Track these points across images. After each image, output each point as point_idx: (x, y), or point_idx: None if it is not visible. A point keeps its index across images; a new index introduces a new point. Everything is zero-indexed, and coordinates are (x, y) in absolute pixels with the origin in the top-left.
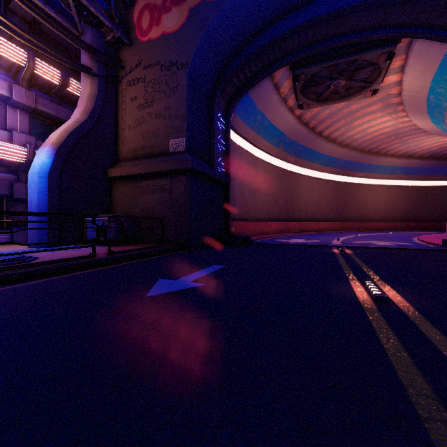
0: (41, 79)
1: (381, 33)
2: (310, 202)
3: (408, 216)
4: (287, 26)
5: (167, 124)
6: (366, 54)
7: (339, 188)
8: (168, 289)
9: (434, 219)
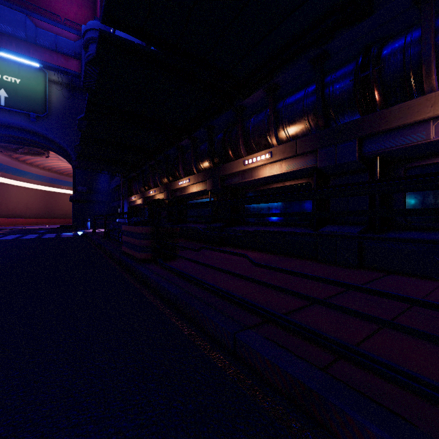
0: None
1: (37, 145)
2: (19, 204)
3: None
4: None
5: None
6: (33, 148)
7: (47, 195)
8: None
9: None
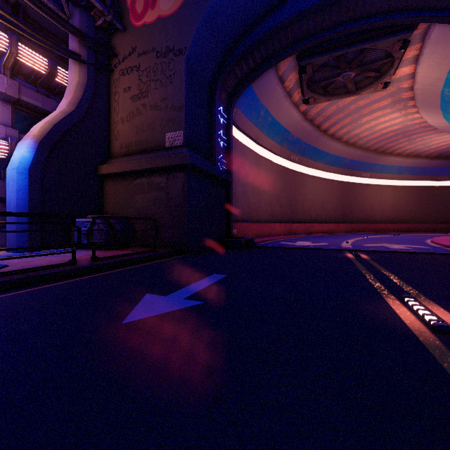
0: (26, 67)
1: (397, 17)
2: (314, 203)
3: (415, 218)
4: (294, 9)
5: (163, 116)
6: (379, 41)
7: (344, 188)
8: (154, 311)
9: (441, 221)
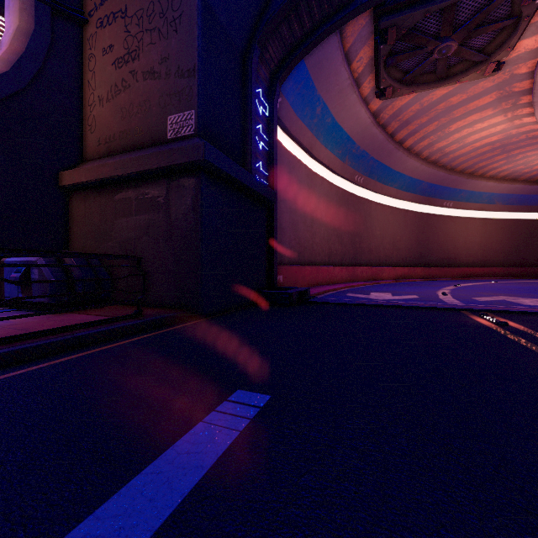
0: None
1: None
2: (384, 240)
3: (510, 260)
4: None
5: (163, 88)
6: None
7: (421, 221)
8: None
9: None
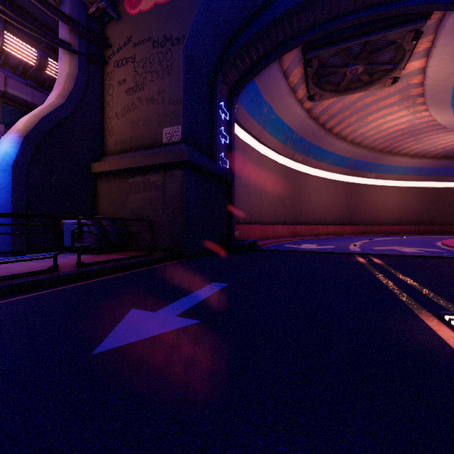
0: (13, 58)
1: (410, 5)
2: (318, 204)
3: (421, 219)
4: None
5: (160, 110)
6: (390, 32)
7: (349, 189)
8: (137, 334)
9: (448, 222)
